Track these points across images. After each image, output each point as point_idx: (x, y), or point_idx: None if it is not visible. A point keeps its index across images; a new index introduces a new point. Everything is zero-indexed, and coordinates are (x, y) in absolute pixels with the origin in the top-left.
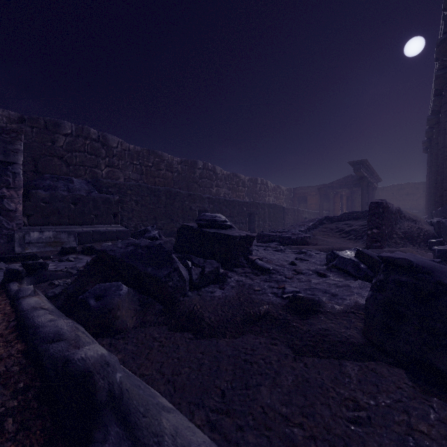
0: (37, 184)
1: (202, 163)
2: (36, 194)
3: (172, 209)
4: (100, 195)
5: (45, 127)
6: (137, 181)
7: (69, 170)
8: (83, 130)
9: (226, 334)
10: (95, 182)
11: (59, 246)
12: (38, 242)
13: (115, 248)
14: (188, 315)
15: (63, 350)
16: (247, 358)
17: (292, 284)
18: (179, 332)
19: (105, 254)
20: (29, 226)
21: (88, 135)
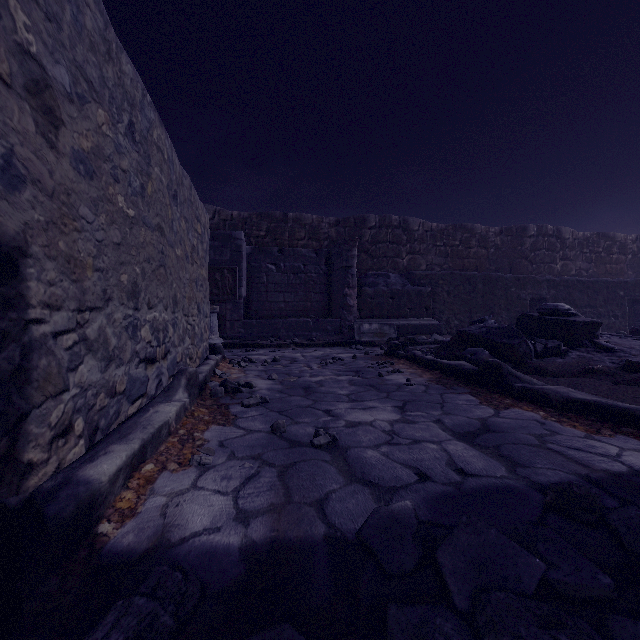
0: (364, 282)
1: (535, 227)
2: (365, 291)
3: (492, 299)
4: (413, 288)
5: (354, 225)
6: (441, 267)
7: (373, 264)
8: (385, 219)
9: (564, 376)
10: (408, 275)
11: (383, 337)
12: (368, 333)
13: (471, 330)
14: (535, 367)
15: (471, 367)
16: (578, 383)
17: (635, 358)
18: (529, 375)
19: (464, 333)
20: (360, 319)
21: (390, 224)
